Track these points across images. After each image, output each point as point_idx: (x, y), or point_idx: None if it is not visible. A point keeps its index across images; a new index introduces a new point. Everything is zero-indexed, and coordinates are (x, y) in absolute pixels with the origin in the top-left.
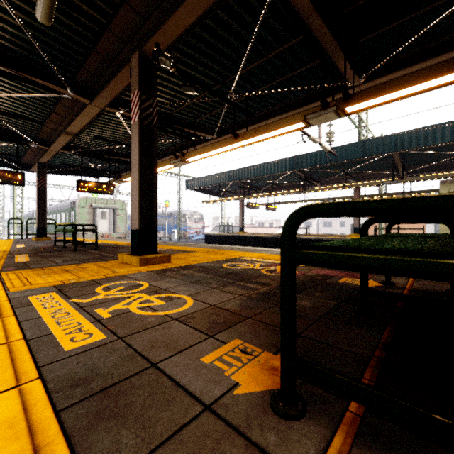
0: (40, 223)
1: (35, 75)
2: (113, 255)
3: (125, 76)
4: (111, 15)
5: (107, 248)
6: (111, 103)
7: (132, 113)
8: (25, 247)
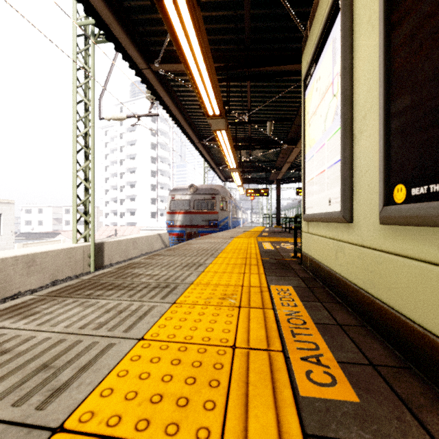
0: (277, 217)
1: (270, 145)
2: None
3: None
4: (297, 110)
5: None
6: None
7: None
8: (268, 230)
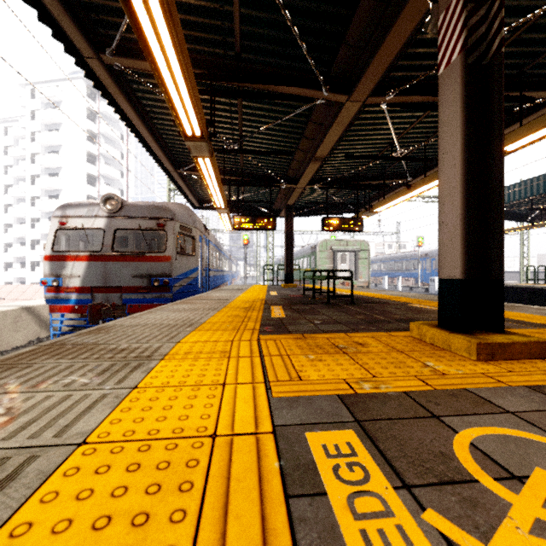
0: (287, 269)
1: (290, 82)
2: (385, 319)
3: (413, 10)
4: None
5: (365, 303)
6: (374, 90)
7: (441, 52)
8: (277, 296)
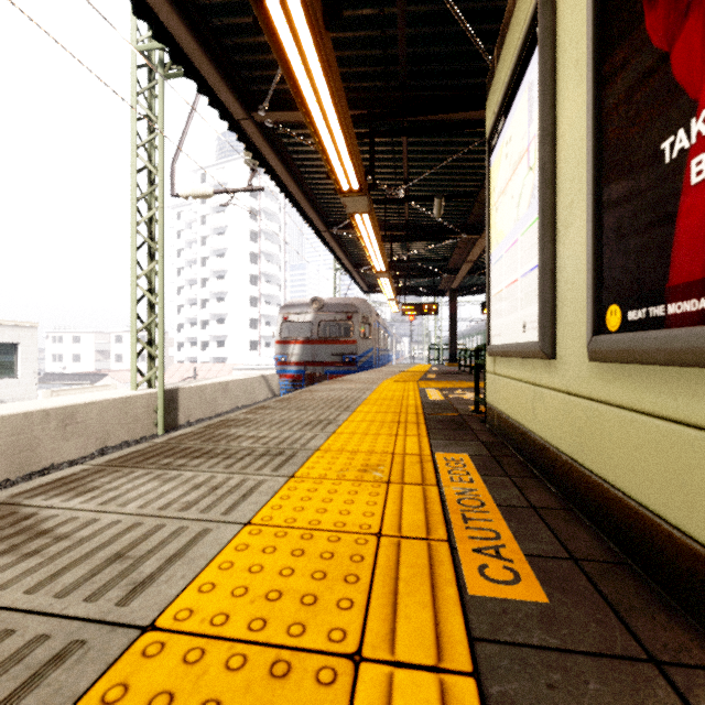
0: (451, 348)
1: (439, 234)
2: None
3: None
4: (482, 180)
5: None
6: None
7: None
8: (436, 370)
